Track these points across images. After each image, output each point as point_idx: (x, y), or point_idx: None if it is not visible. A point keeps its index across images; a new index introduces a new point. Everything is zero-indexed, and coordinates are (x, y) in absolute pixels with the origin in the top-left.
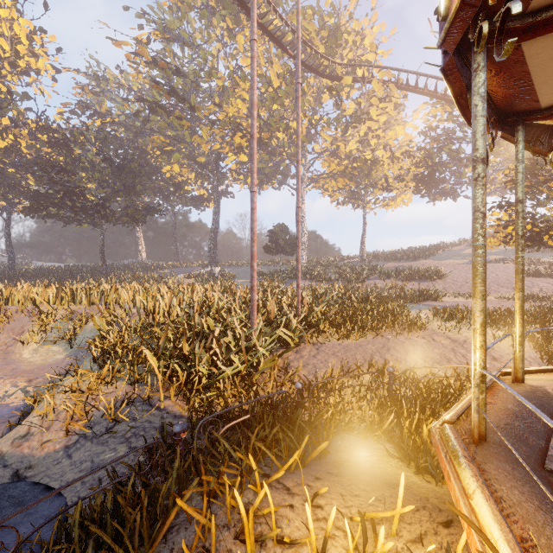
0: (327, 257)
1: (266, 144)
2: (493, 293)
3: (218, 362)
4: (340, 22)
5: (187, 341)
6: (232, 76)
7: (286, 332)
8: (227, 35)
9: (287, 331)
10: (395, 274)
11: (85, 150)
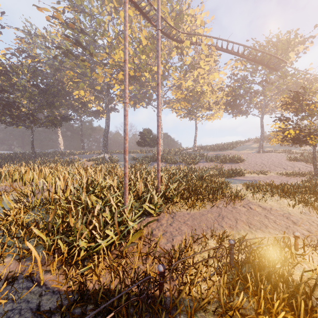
0: (174, 148)
1: (138, 79)
2: (273, 171)
3: (96, 235)
4: (183, 8)
5: (74, 216)
6: (116, 35)
7: (150, 205)
8: (114, 12)
9: (150, 205)
10: (215, 159)
11: (20, 78)
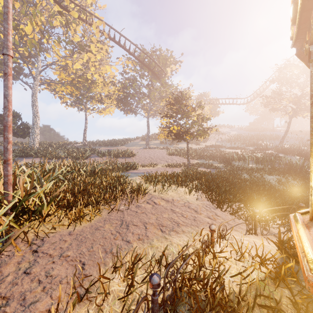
0: (58, 142)
1: None
2: (159, 163)
3: None
4: None
5: None
6: None
7: None
8: None
9: None
10: (108, 153)
11: None
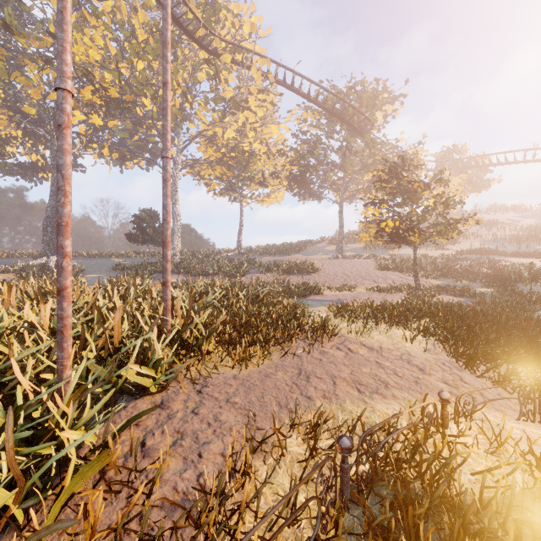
0: (203, 250)
1: (129, 109)
2: (360, 285)
3: None
4: None
5: None
6: (75, 2)
7: (141, 370)
8: None
9: (143, 368)
10: (274, 267)
11: None
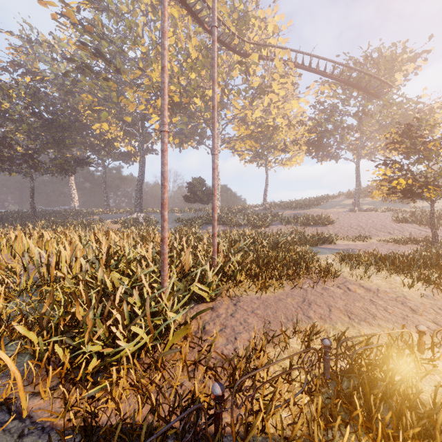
0: (236, 206)
1: (185, 108)
2: (374, 236)
3: (117, 333)
4: (248, 9)
5: (85, 303)
6: (154, 44)
7: (201, 287)
8: (151, 11)
9: (202, 286)
10: (293, 220)
11: (14, 104)
